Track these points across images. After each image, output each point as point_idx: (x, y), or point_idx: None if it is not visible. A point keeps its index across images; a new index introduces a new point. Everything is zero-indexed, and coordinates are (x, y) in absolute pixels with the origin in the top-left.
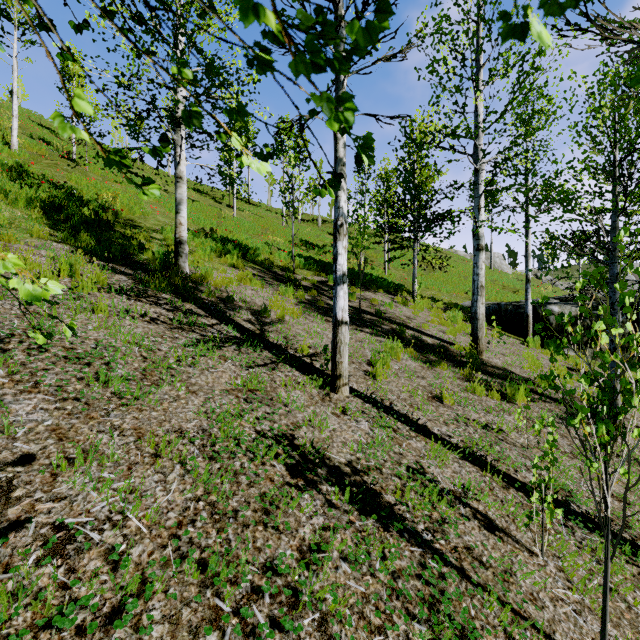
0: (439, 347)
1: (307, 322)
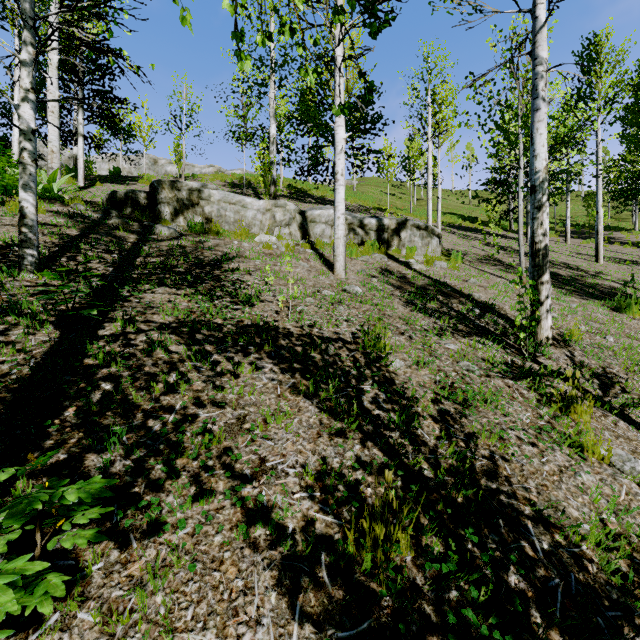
0: (626, 242)
1: (560, 238)
